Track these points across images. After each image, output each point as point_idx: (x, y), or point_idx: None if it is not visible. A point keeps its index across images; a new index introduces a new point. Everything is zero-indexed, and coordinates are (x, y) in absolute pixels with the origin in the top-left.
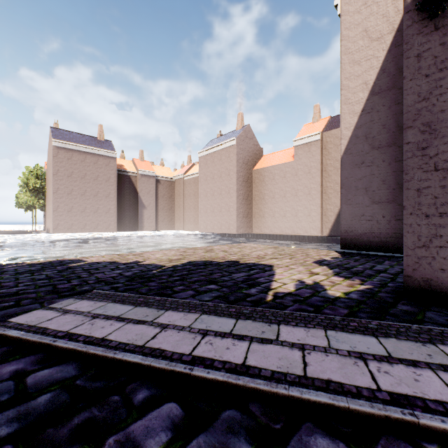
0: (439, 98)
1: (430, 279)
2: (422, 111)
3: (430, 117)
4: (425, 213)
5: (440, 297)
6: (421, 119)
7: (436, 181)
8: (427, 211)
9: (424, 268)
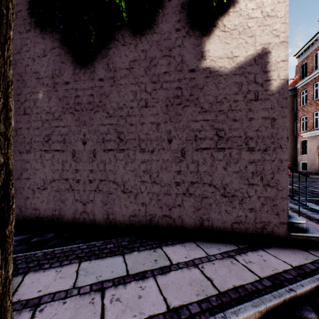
0: (26, 54)
1: (22, 206)
2: (18, 62)
3: (22, 68)
4: (20, 150)
5: (27, 220)
6: (17, 69)
7: (25, 123)
8: (20, 149)
9: (19, 197)
